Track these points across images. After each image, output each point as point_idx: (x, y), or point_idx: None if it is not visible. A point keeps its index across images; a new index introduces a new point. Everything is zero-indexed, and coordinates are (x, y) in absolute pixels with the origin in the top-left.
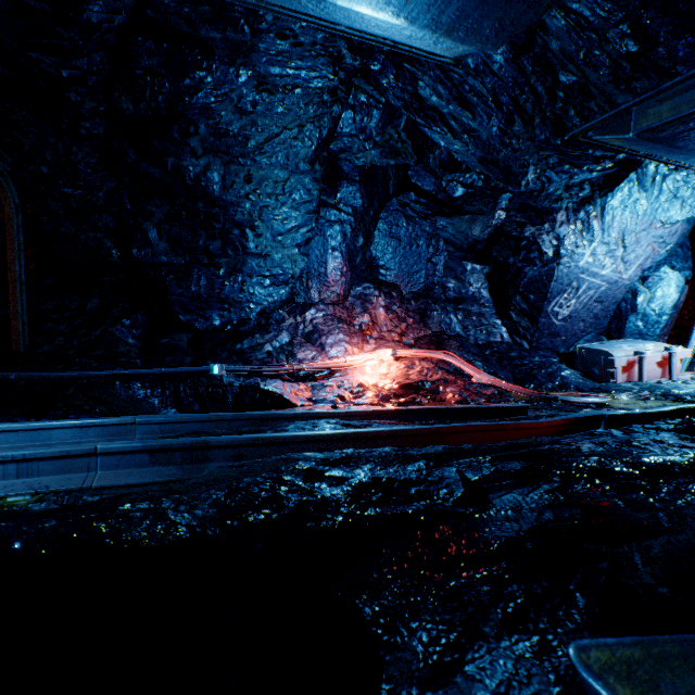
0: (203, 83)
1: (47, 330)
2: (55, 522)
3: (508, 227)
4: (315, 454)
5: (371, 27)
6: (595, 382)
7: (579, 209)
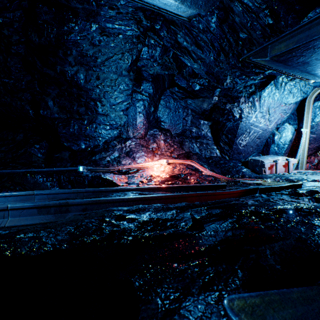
0: (73, 29)
1: None
2: None
3: (219, 104)
4: (123, 207)
5: None
6: (257, 174)
7: (250, 96)
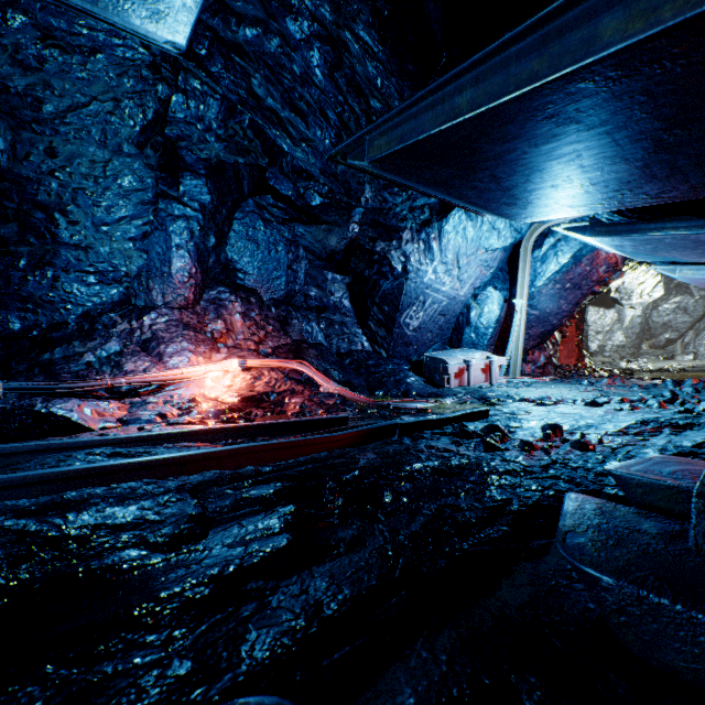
0: None
1: None
2: None
3: (362, 240)
4: (25, 501)
5: None
6: (435, 388)
7: (421, 230)
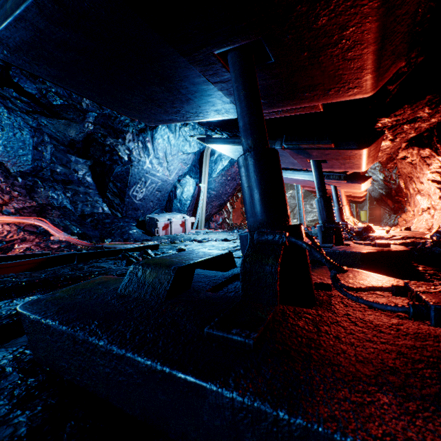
0: None
1: None
2: None
3: (96, 136)
4: None
5: None
6: (149, 236)
7: (139, 134)
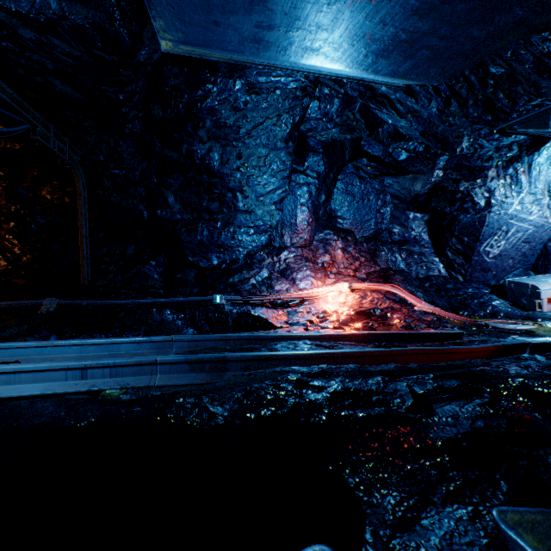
0: (210, 92)
1: (102, 269)
2: (140, 408)
3: (445, 183)
4: (299, 368)
5: (346, 73)
6: (523, 311)
7: (508, 166)
